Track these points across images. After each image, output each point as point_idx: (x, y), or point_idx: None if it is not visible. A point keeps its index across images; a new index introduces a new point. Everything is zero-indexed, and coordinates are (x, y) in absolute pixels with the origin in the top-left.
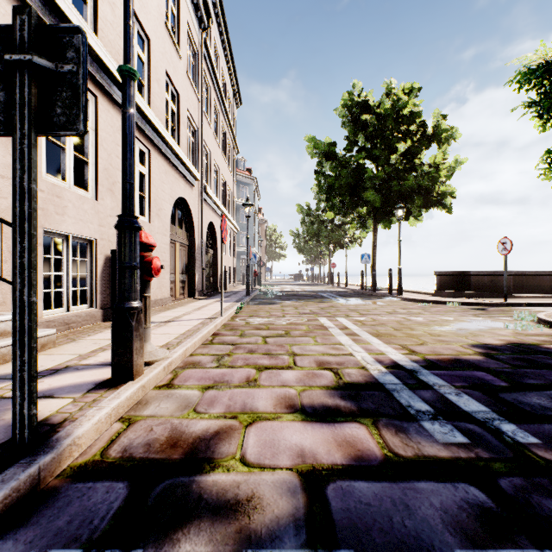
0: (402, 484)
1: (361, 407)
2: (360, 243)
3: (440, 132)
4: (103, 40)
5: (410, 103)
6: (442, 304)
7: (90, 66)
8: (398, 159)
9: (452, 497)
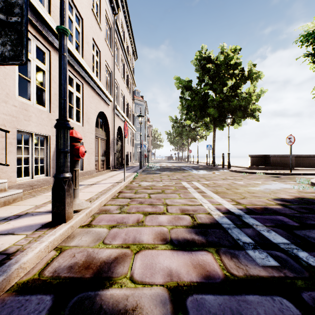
0: (237, 297)
1: (208, 240)
2: (205, 138)
3: (252, 74)
4: (54, 17)
5: (235, 57)
6: (254, 173)
7: (45, 33)
8: (228, 90)
9: (272, 307)
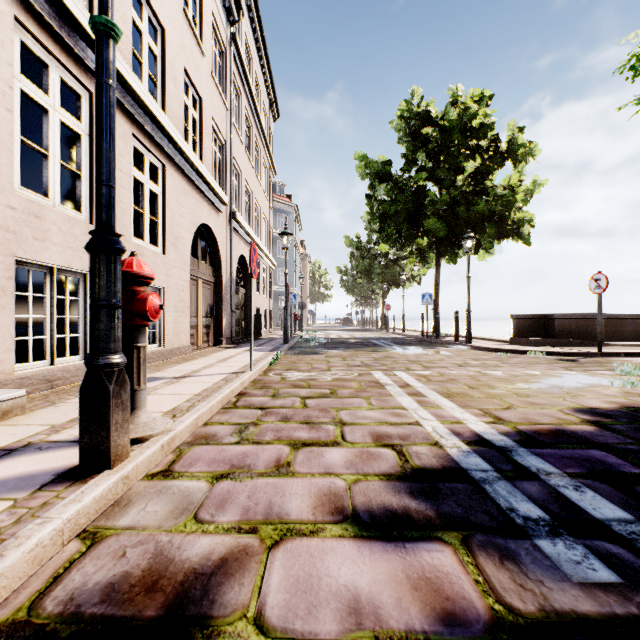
0: None
1: (442, 511)
2: (419, 281)
3: (516, 148)
4: None
5: (481, 112)
6: (522, 353)
7: (81, 52)
8: (466, 181)
9: None
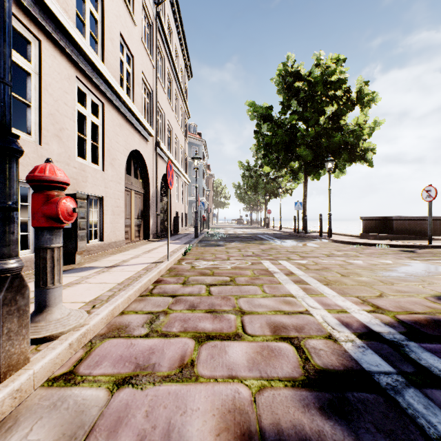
0: None
1: None
2: (290, 193)
3: (363, 96)
4: None
5: (338, 70)
6: (371, 245)
7: (29, 5)
8: (326, 121)
9: None
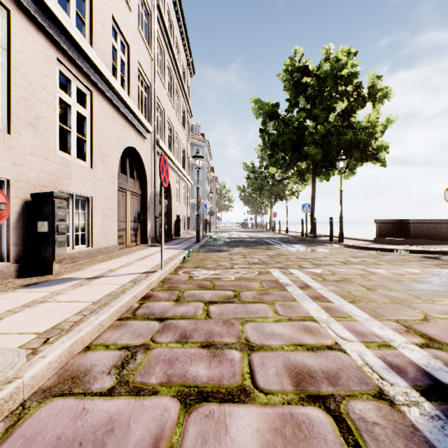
0: None
1: None
2: (297, 196)
3: (375, 91)
4: None
5: (349, 63)
6: (389, 251)
7: None
8: (335, 118)
9: None
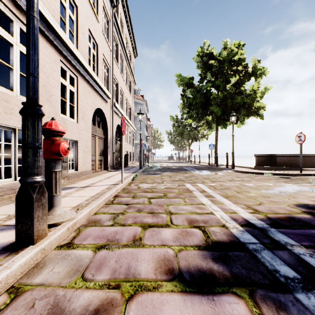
0: None
1: (233, 272)
2: (207, 138)
3: (256, 70)
4: None
5: (239, 52)
6: (261, 174)
7: None
8: (231, 87)
9: None
